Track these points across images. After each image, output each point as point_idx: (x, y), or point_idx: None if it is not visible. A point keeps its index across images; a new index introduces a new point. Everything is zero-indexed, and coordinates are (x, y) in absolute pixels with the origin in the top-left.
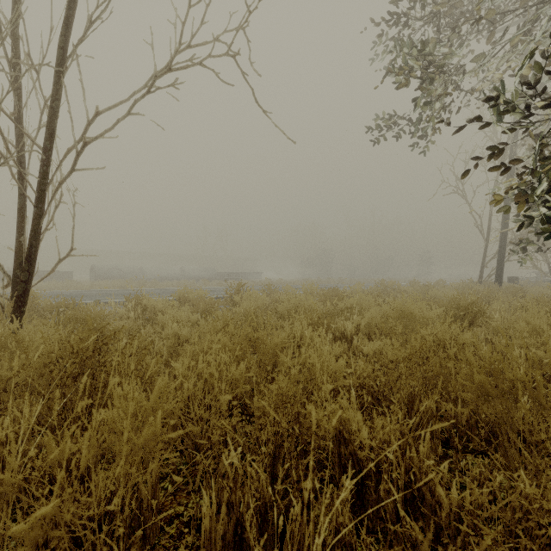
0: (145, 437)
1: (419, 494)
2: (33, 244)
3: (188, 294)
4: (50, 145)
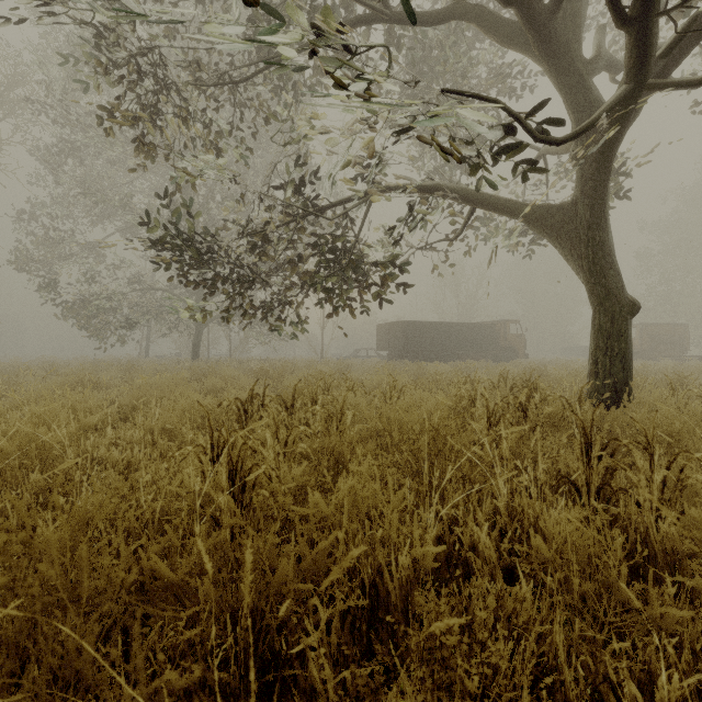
0: None
1: None
2: None
3: None
4: None
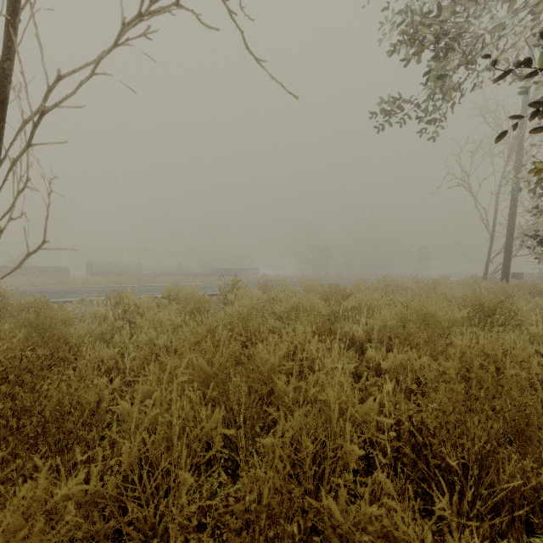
0: None
1: None
2: None
3: (178, 292)
4: (1, 115)
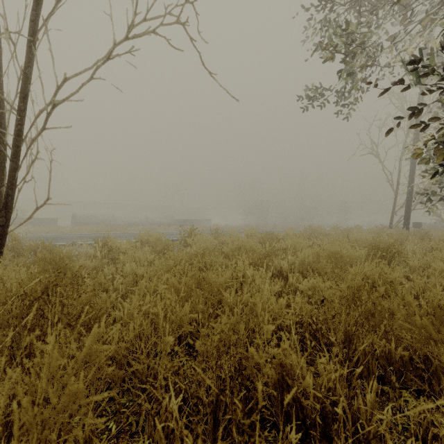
0: (66, 400)
1: (365, 443)
2: (9, 193)
3: (149, 237)
4: (24, 107)
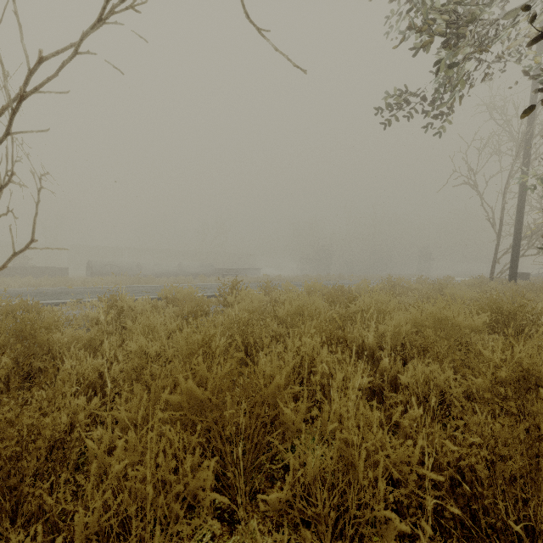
0: None
1: None
2: None
3: (176, 293)
4: None
